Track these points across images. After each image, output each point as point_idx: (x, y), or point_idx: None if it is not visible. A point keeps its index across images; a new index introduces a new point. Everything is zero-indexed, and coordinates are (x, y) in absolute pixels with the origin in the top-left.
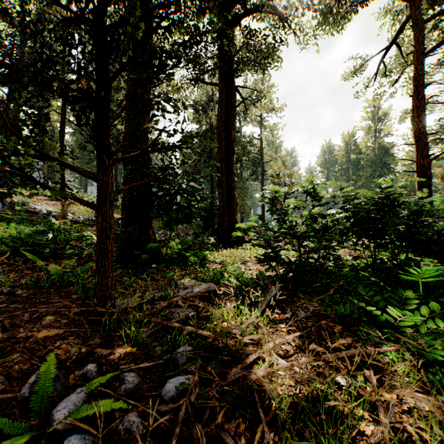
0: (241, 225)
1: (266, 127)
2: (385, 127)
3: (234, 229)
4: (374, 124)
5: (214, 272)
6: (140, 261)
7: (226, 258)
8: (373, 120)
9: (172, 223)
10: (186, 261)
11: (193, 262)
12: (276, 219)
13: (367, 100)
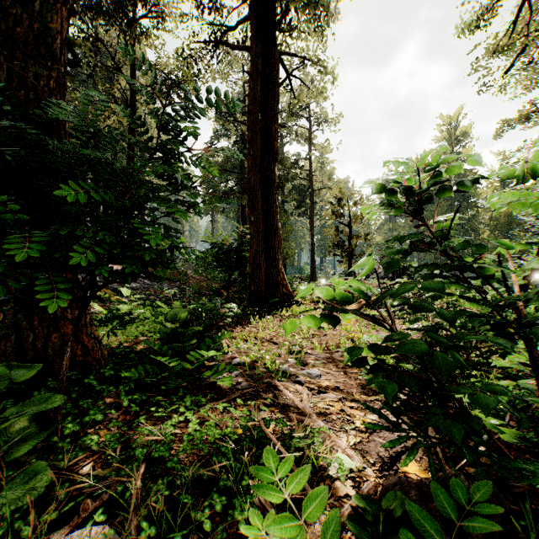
0: (314, 291)
1: (316, 146)
2: (464, 150)
3: (277, 283)
4: (450, 146)
5: (224, 431)
6: (17, 386)
7: (262, 355)
8: (449, 141)
9: (40, 282)
10: (163, 369)
11: (181, 374)
12: (440, 268)
13: (441, 116)
